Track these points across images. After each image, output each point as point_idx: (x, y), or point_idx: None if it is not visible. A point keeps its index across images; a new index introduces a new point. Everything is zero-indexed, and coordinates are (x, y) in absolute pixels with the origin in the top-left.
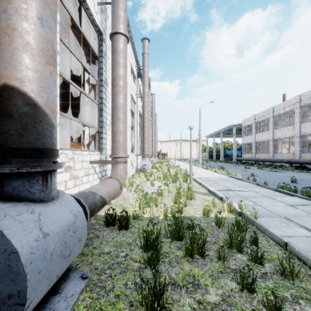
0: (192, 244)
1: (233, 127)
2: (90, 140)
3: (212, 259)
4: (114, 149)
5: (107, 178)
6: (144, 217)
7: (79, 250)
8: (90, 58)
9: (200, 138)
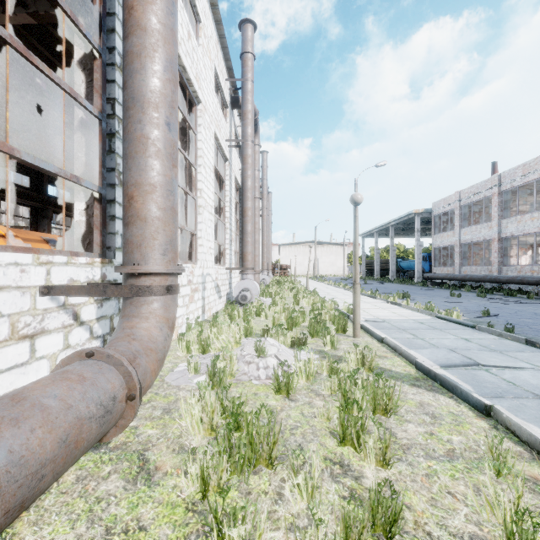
0: None
1: (414, 217)
2: (88, 225)
3: None
4: (130, 247)
5: (77, 358)
6: None
7: None
8: None
9: None
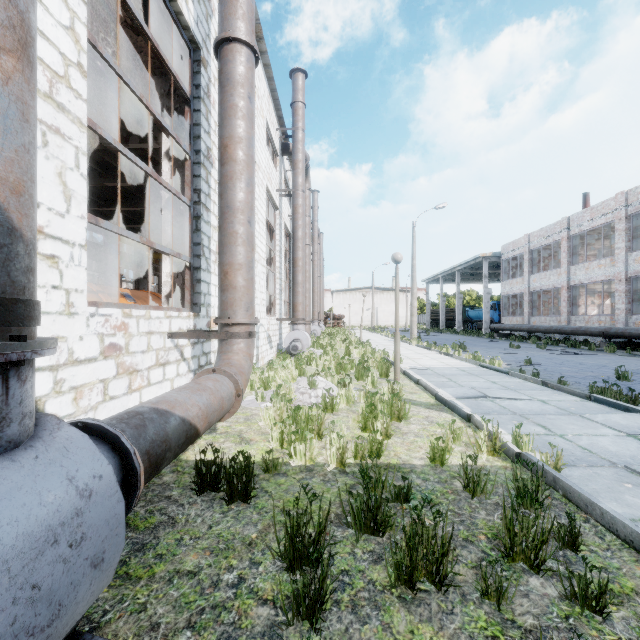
0: (412, 555)
1: (481, 261)
2: (173, 285)
3: (465, 595)
4: (225, 306)
5: (206, 373)
6: (291, 467)
7: (100, 585)
8: (174, 103)
9: (414, 284)
